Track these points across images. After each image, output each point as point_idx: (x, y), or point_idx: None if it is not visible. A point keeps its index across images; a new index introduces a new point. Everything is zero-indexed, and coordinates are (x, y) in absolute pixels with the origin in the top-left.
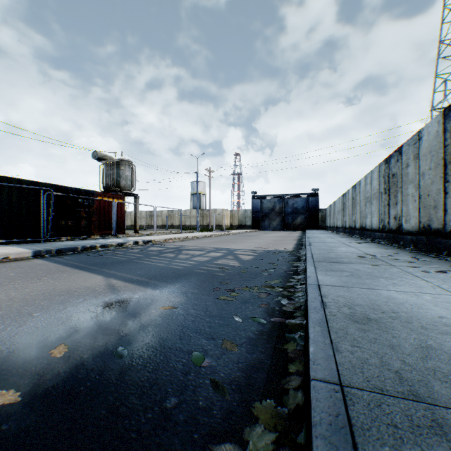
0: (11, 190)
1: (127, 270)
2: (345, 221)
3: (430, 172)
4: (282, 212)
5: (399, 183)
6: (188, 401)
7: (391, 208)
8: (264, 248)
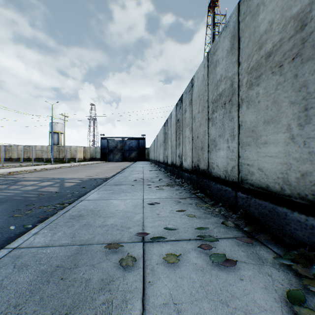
0: None
1: None
2: (154, 156)
3: (173, 134)
4: (122, 149)
5: (167, 138)
6: None
7: (165, 151)
8: (92, 176)
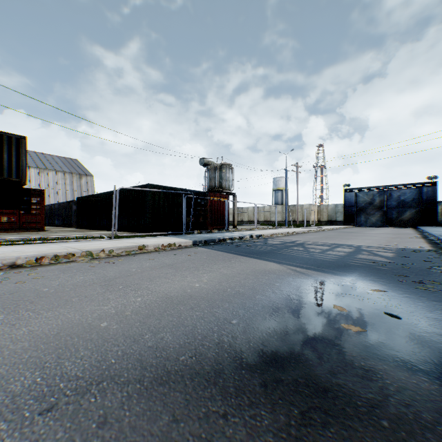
0: (159, 195)
1: (284, 259)
2: None
3: None
4: (382, 206)
5: None
6: None
7: None
8: (391, 245)
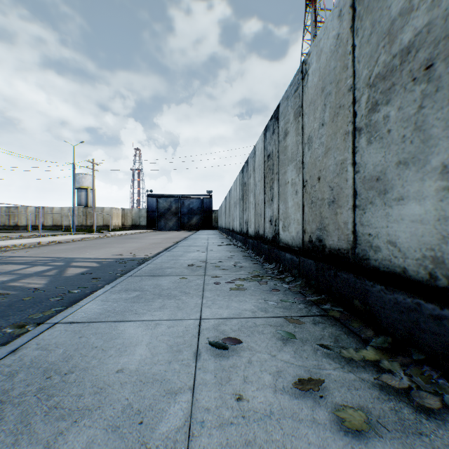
0: None
1: None
2: (226, 223)
3: (259, 184)
4: (178, 212)
5: (247, 191)
6: None
7: (244, 213)
8: (122, 255)
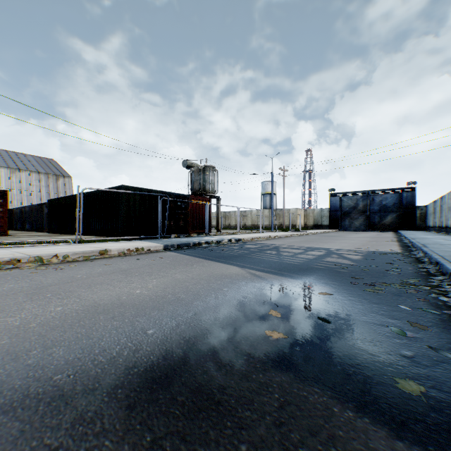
0: (135, 197)
1: (250, 263)
2: None
3: None
4: (366, 210)
5: None
6: (421, 356)
7: None
8: (364, 248)
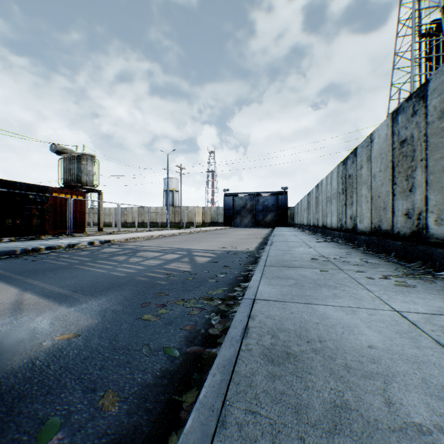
0: None
1: (56, 279)
2: (310, 219)
3: (381, 174)
4: (253, 209)
5: (355, 184)
6: None
7: (348, 208)
8: (226, 248)
